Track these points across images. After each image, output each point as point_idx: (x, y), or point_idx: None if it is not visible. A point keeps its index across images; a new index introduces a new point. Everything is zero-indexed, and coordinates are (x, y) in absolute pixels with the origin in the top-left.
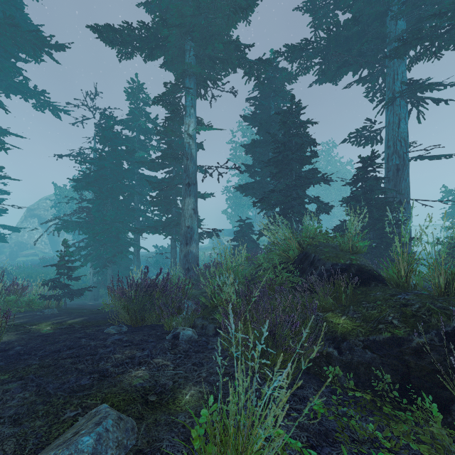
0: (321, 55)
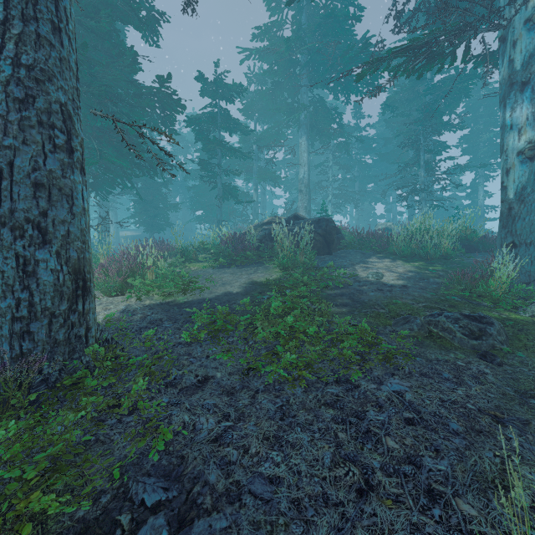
0: None
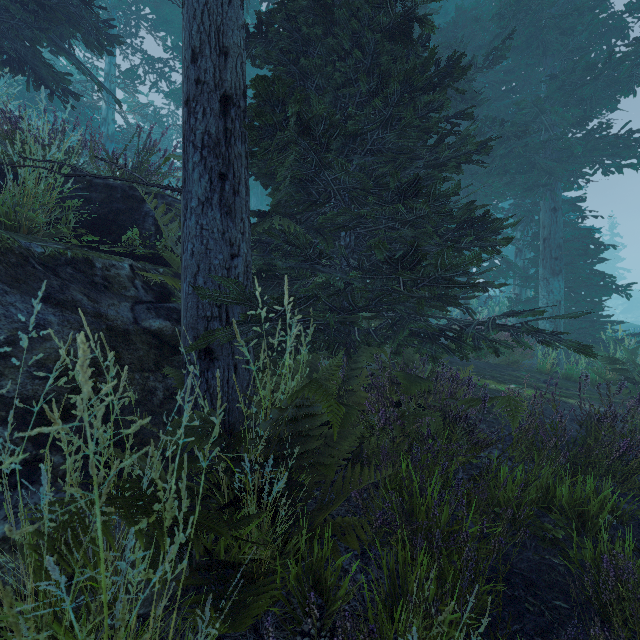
0: None
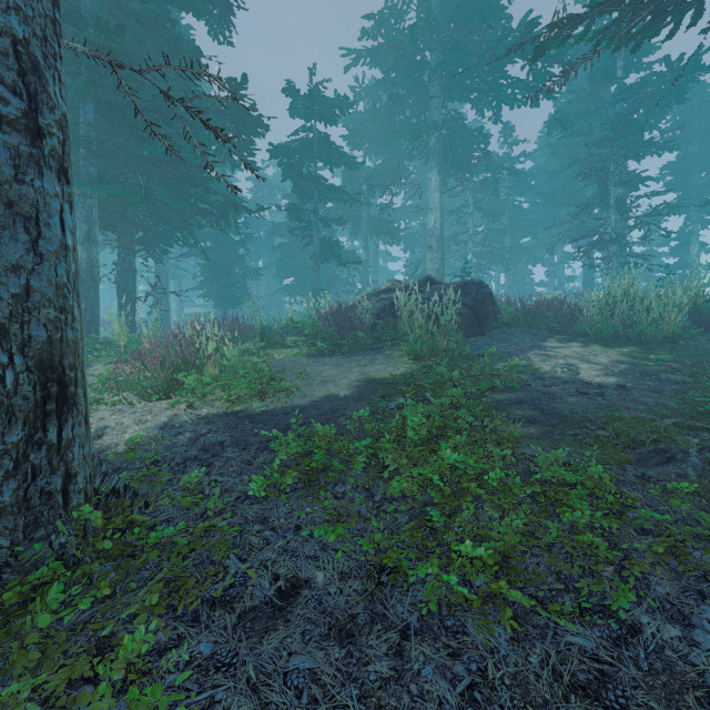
0: None
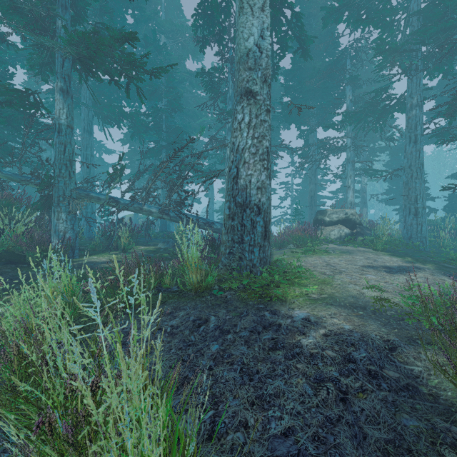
0: (431, 141)
